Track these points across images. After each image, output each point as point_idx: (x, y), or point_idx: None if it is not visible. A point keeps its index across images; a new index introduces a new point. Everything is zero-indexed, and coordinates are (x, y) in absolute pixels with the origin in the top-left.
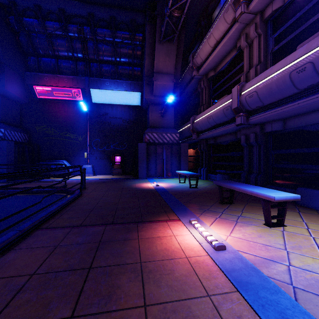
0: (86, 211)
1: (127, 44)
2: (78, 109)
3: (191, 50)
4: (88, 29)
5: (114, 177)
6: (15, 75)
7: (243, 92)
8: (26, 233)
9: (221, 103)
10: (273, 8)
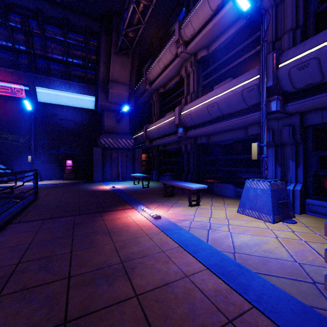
0: (50, 209)
1: (81, 48)
2: (18, 107)
3: (145, 63)
4: (35, 23)
5: (66, 181)
6: None
7: (182, 113)
8: (3, 226)
9: (168, 118)
10: (202, 55)
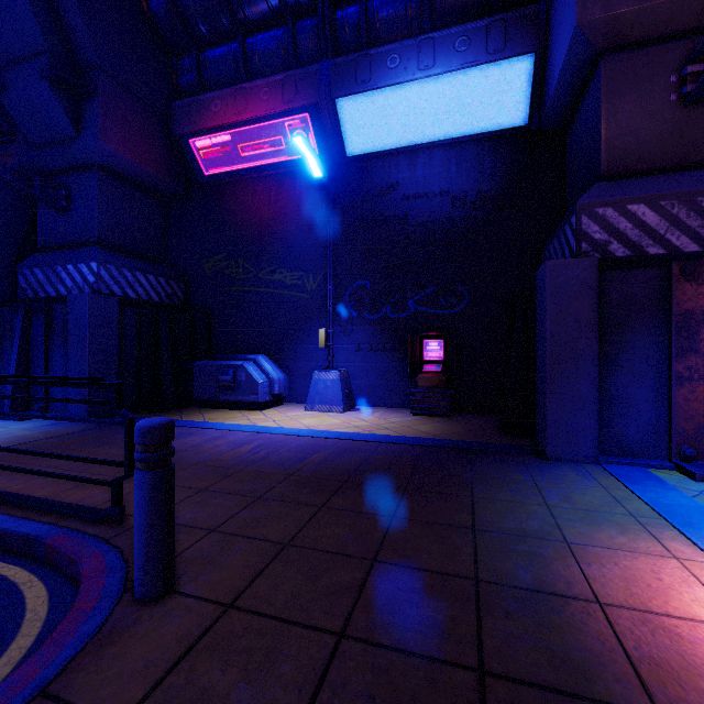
0: None
1: None
2: (304, 190)
3: None
4: None
5: (419, 427)
6: (138, 108)
7: None
8: None
9: None
10: None
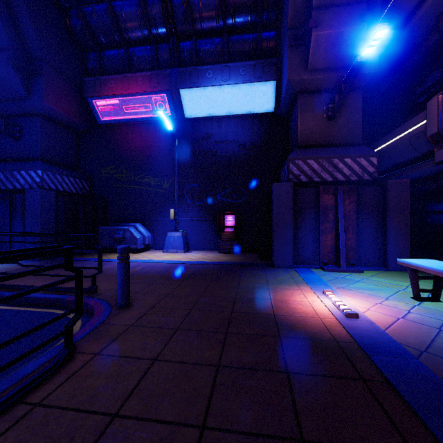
0: None
1: None
2: (161, 134)
3: None
4: None
5: (222, 258)
6: (64, 82)
7: None
8: None
9: None
10: None
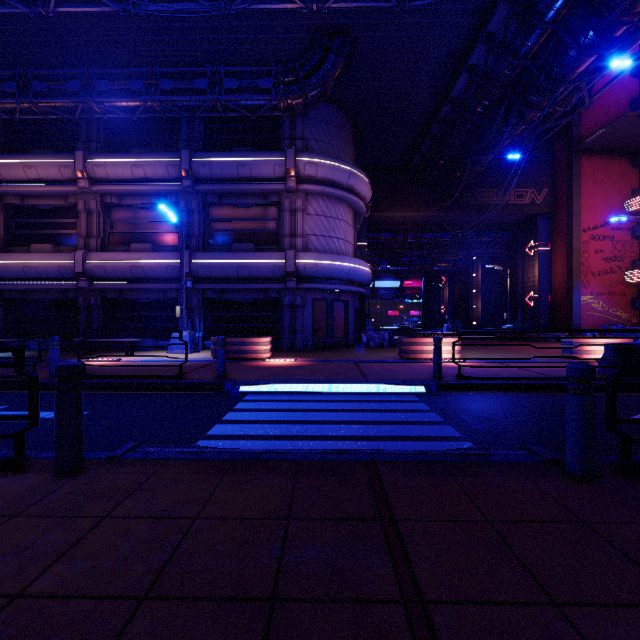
0: None
1: None
2: None
3: None
4: None
5: None
6: None
7: (89, 261)
8: None
9: (55, 259)
10: (113, 201)
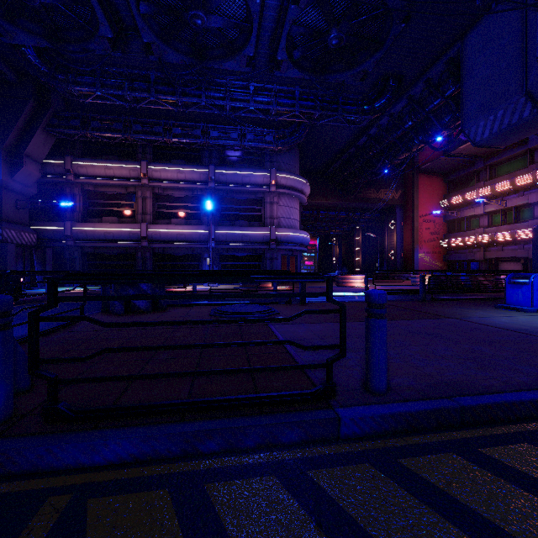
0: None
1: None
2: None
3: None
4: None
5: None
6: None
7: (149, 229)
8: None
9: (127, 228)
10: (159, 191)
